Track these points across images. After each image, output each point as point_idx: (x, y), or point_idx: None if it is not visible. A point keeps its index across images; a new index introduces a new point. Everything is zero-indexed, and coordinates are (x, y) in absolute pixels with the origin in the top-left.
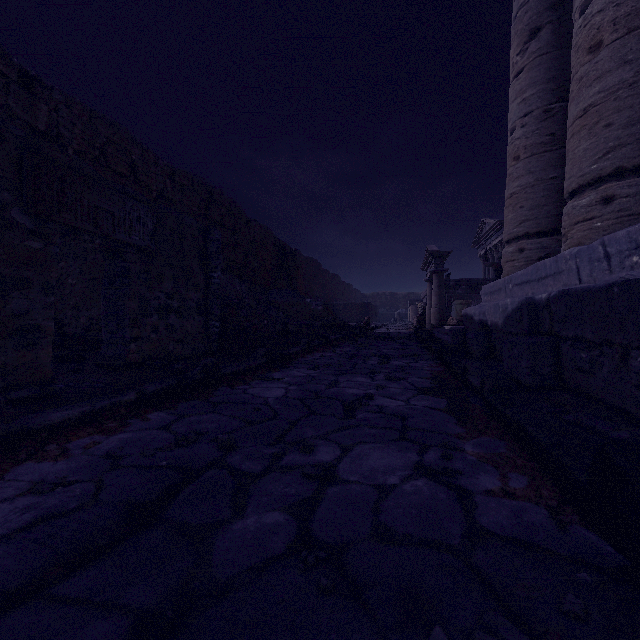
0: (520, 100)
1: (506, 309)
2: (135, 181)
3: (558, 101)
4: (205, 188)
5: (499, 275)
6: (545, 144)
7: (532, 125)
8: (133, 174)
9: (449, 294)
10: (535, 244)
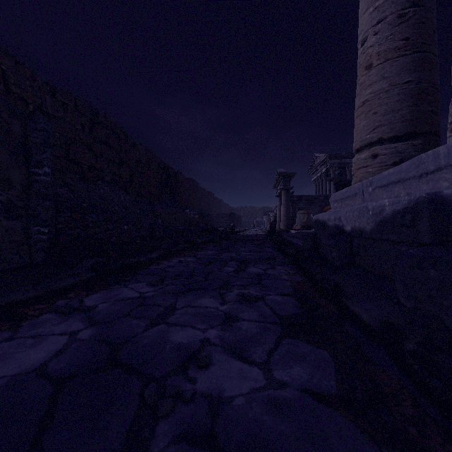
0: (372, 9)
1: (381, 212)
2: (6, 91)
3: (412, 6)
4: (89, 110)
5: (338, 188)
6: (399, 49)
7: (386, 31)
8: (3, 84)
9: (293, 206)
10: (390, 149)
